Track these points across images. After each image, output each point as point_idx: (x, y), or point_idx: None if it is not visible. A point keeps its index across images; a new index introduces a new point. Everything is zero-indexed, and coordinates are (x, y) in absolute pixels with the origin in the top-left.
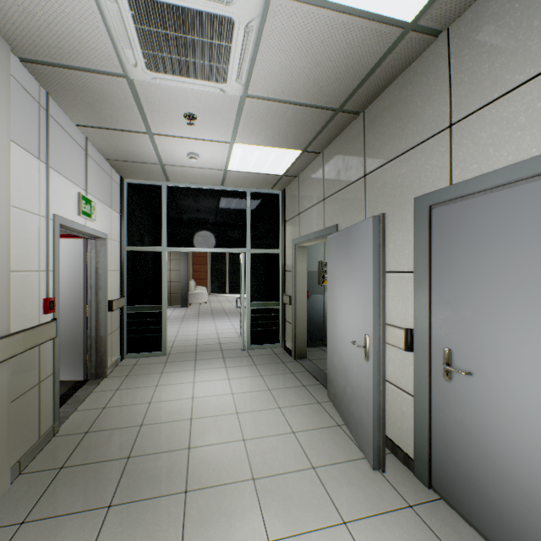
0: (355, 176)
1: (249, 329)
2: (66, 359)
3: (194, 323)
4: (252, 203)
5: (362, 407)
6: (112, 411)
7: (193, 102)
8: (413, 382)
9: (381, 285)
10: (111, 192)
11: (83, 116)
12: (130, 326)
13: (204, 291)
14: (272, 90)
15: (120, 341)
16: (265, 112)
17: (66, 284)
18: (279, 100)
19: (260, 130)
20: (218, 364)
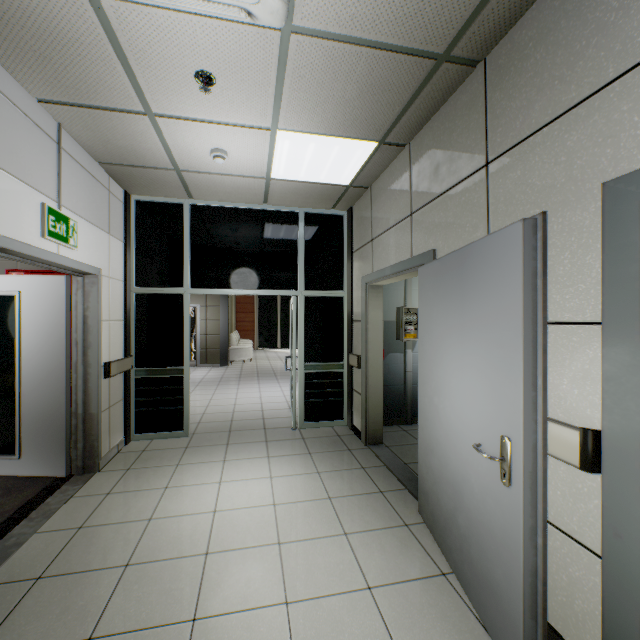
0: (467, 168)
1: (302, 400)
2: (41, 446)
3: (233, 388)
4: (306, 228)
5: (494, 562)
6: (90, 534)
7: (206, 47)
8: (601, 532)
9: (540, 348)
10: (108, 210)
11: (41, 81)
12: (140, 396)
13: (248, 345)
14: (334, 13)
15: (125, 417)
16: (323, 66)
17: (41, 339)
18: (345, 38)
19: (316, 104)
20: (258, 452)
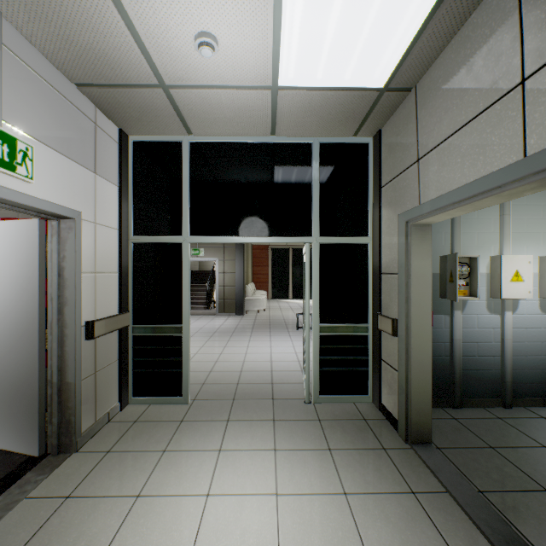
0: None
1: (317, 368)
2: (16, 417)
3: (245, 340)
4: (321, 161)
5: None
6: None
7: None
8: None
9: None
10: (93, 146)
11: None
12: (137, 356)
13: (262, 296)
14: None
15: (119, 379)
16: None
17: (16, 294)
18: None
19: None
20: (262, 439)
